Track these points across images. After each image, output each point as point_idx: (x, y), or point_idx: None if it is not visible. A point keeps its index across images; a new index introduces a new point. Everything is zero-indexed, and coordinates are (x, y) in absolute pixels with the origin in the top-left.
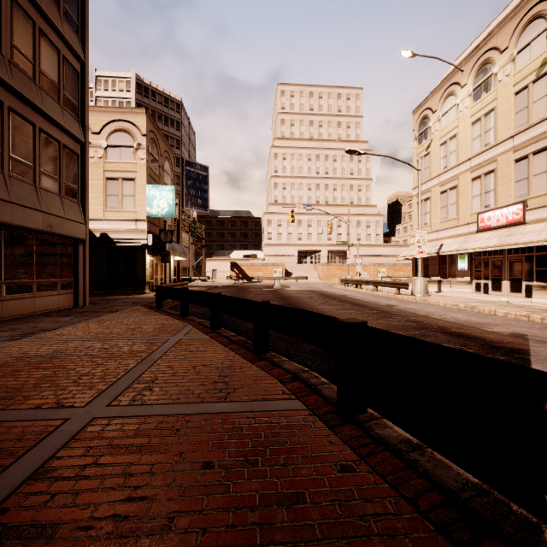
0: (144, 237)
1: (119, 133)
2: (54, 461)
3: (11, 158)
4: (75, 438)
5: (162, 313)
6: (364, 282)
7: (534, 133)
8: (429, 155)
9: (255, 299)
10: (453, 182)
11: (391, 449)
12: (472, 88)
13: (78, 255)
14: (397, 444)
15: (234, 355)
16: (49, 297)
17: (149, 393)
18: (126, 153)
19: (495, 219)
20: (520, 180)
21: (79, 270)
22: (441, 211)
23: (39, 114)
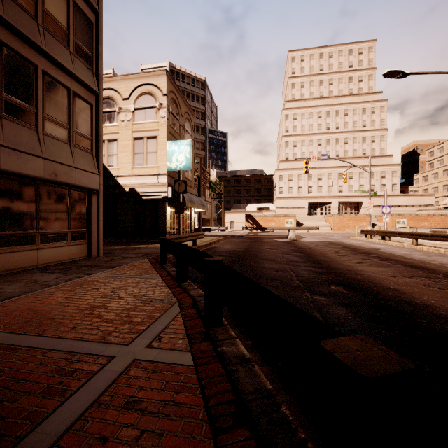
0: (164, 190)
1: (144, 96)
2: None
3: (4, 98)
4: None
5: (160, 272)
6: (396, 234)
7: None
8: None
9: (272, 252)
10: None
11: None
12: None
13: (90, 206)
14: None
15: None
16: (57, 248)
17: None
18: (150, 113)
19: None
20: None
21: (92, 221)
22: None
23: (43, 55)
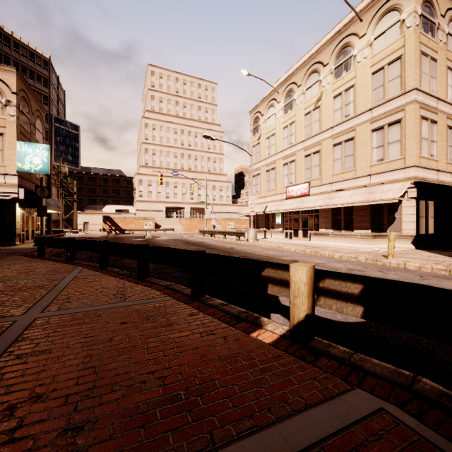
0: (14, 191)
1: None
2: (25, 335)
3: None
4: (31, 326)
5: (47, 260)
6: (217, 232)
7: (314, 141)
8: (259, 144)
9: None
10: (273, 165)
11: (214, 306)
12: (283, 105)
13: None
14: (217, 305)
15: (124, 281)
16: None
17: (70, 304)
18: None
19: (295, 191)
20: (307, 169)
21: None
22: (266, 183)
23: None
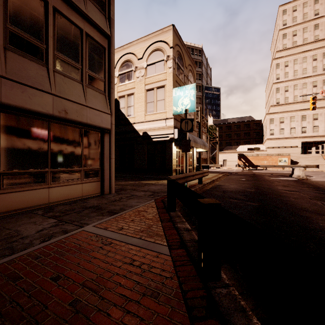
0: (171, 132)
1: (154, 53)
2: None
3: (9, 29)
4: None
5: (167, 233)
6: None
7: None
8: None
9: (298, 196)
10: None
11: None
12: None
13: (103, 145)
14: None
15: None
16: (70, 186)
17: None
18: (159, 66)
19: None
20: None
21: (105, 159)
22: None
23: None
